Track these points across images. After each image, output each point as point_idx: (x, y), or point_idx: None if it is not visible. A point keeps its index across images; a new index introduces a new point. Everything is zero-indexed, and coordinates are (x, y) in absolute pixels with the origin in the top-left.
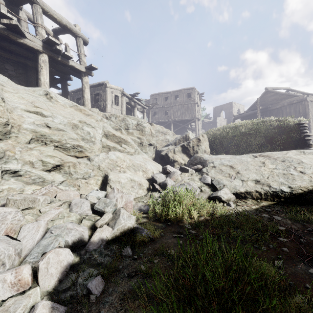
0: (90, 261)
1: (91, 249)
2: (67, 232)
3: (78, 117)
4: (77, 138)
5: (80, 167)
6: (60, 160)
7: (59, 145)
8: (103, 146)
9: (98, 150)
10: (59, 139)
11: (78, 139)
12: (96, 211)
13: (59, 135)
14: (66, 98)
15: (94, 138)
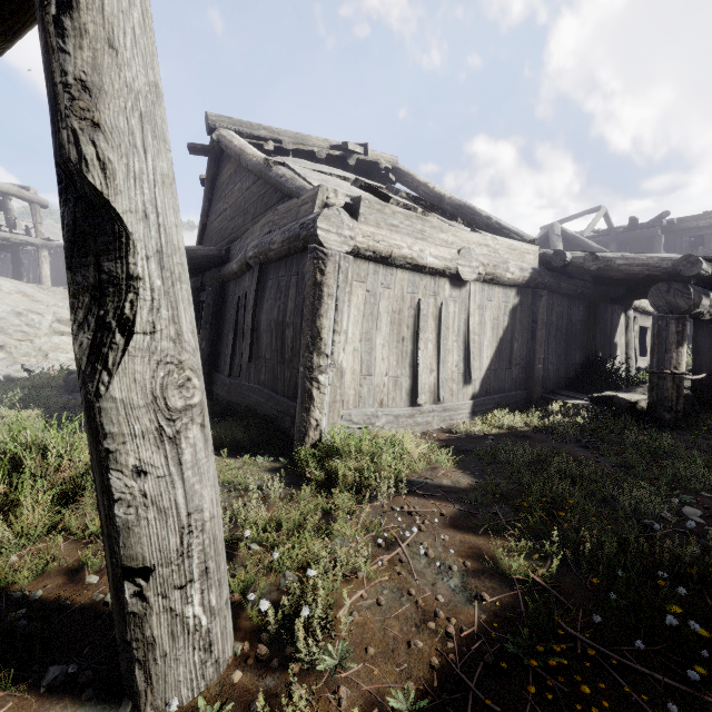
0: (13, 382)
1: (15, 379)
2: (2, 371)
3: (24, 305)
4: (20, 325)
5: (23, 348)
6: (2, 342)
7: (2, 330)
8: (56, 331)
9: (44, 335)
10: (2, 325)
11: (23, 325)
12: (24, 369)
13: (2, 322)
14: (18, 270)
15: (39, 324)
